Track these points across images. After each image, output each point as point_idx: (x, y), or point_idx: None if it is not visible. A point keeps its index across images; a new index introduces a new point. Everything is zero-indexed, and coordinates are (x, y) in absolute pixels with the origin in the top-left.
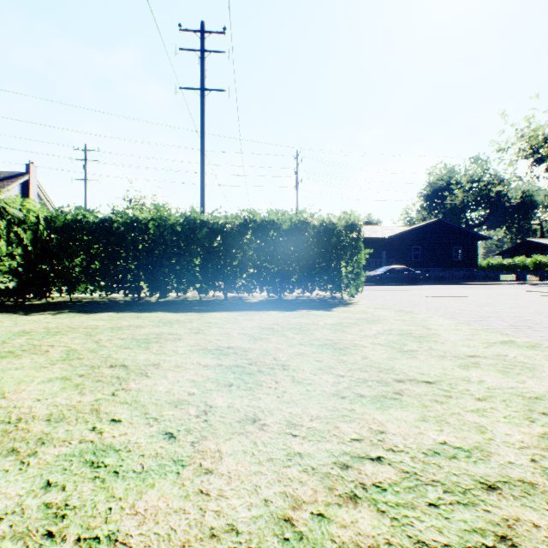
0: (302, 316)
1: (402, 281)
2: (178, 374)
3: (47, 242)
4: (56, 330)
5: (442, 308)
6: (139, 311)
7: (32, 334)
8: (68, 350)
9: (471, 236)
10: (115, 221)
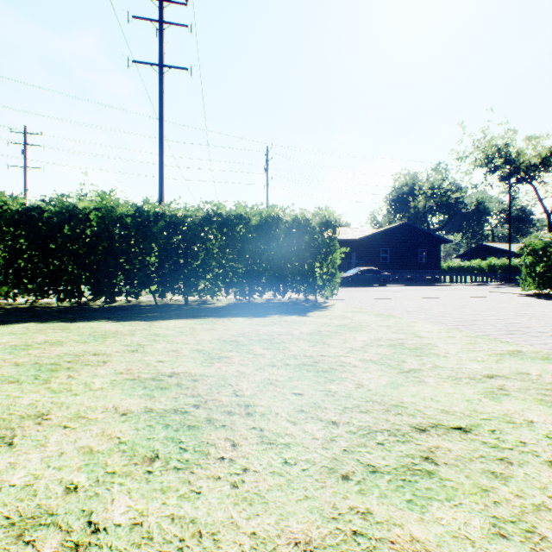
0: (274, 323)
1: (373, 282)
2: (69, 436)
3: None
4: None
5: (422, 311)
6: (72, 320)
7: None
8: None
9: (435, 239)
10: (46, 210)
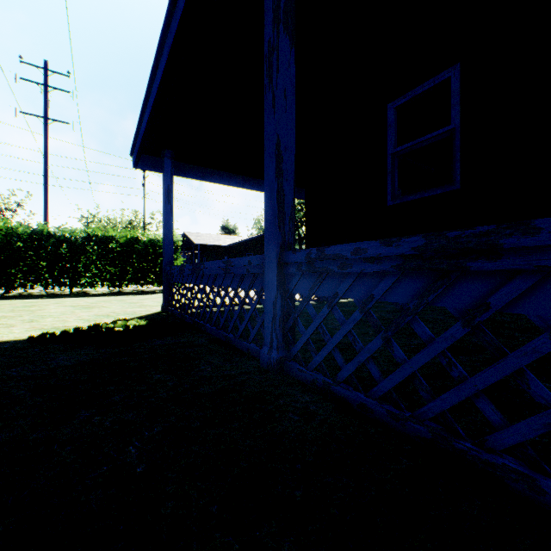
0: (128, 297)
1: None
2: (57, 309)
3: None
4: None
5: None
6: None
7: None
8: None
9: None
10: None
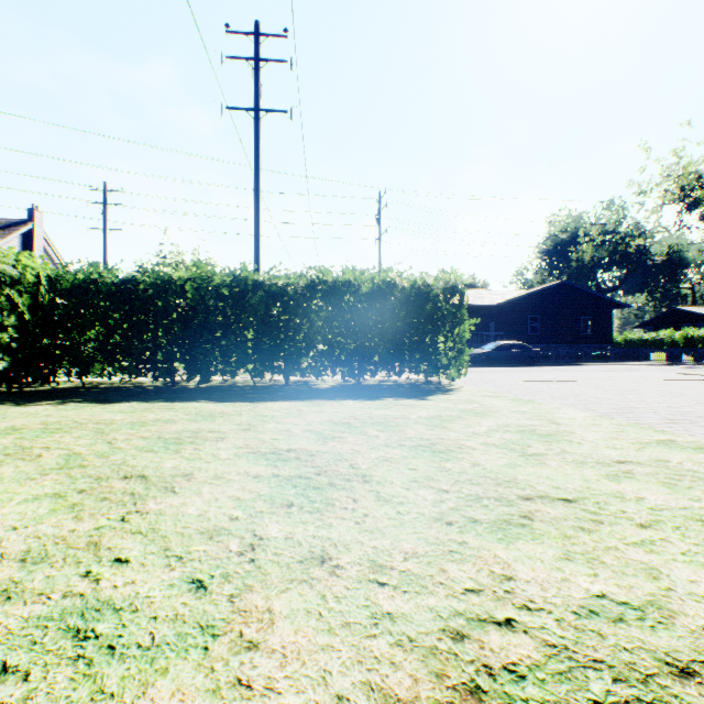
0: (388, 407)
1: (516, 361)
2: (217, 489)
3: (51, 309)
4: (57, 427)
5: (571, 396)
6: (172, 400)
7: (24, 431)
8: (68, 454)
9: (604, 303)
10: (141, 281)
